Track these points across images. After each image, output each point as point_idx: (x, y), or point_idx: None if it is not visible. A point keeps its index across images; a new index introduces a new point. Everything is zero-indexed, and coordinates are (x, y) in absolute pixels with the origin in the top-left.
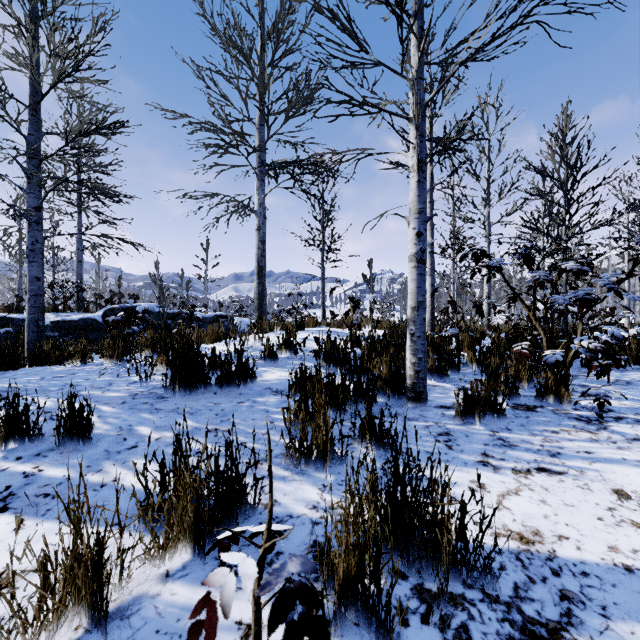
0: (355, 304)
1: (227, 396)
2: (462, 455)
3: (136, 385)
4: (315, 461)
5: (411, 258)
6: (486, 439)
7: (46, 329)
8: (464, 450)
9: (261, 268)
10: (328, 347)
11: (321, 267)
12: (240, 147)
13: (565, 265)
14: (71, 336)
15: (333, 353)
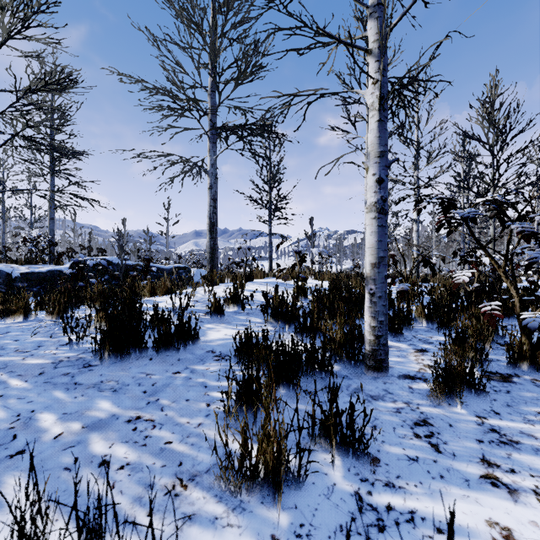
0: (302, 258)
1: (163, 363)
2: (457, 464)
3: (66, 348)
4: (261, 485)
5: (370, 208)
6: (476, 431)
7: (15, 280)
8: (456, 453)
9: (213, 224)
10: (276, 303)
11: (268, 224)
12: (192, 109)
13: (539, 216)
14: (39, 286)
15: (281, 309)
